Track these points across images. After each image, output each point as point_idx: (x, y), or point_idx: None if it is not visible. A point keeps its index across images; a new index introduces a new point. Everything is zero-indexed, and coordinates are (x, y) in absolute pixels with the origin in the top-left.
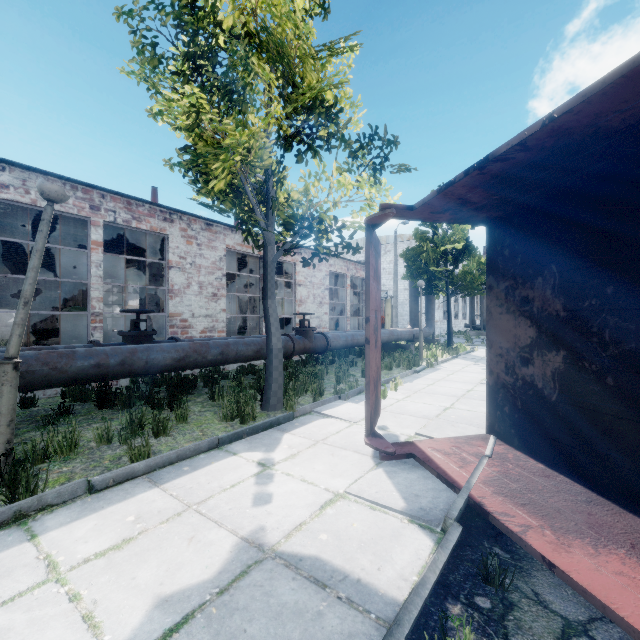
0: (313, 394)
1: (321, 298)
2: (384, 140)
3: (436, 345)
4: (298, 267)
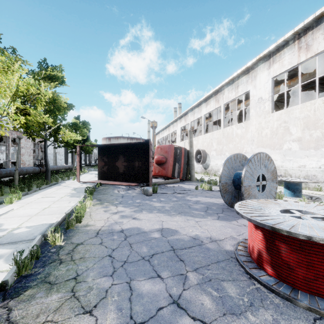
0: (54, 181)
1: (30, 153)
2: (78, 126)
3: None
4: (22, 140)
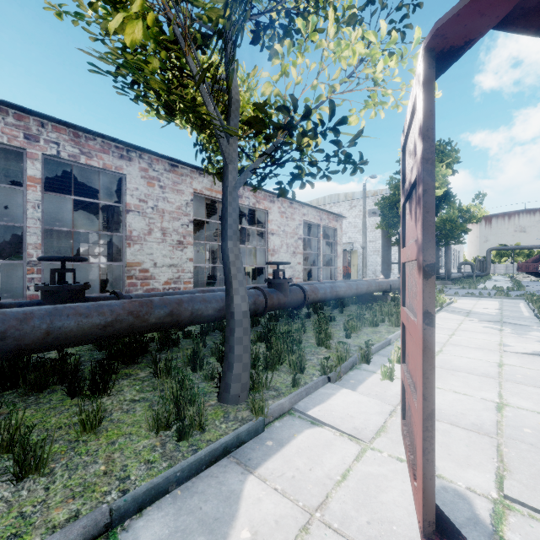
0: (291, 368)
1: (294, 248)
2: None
3: None
4: (271, 215)
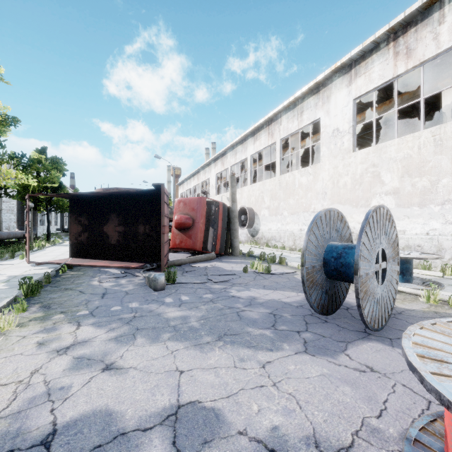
0: None
1: None
2: (29, 159)
3: (41, 240)
4: None
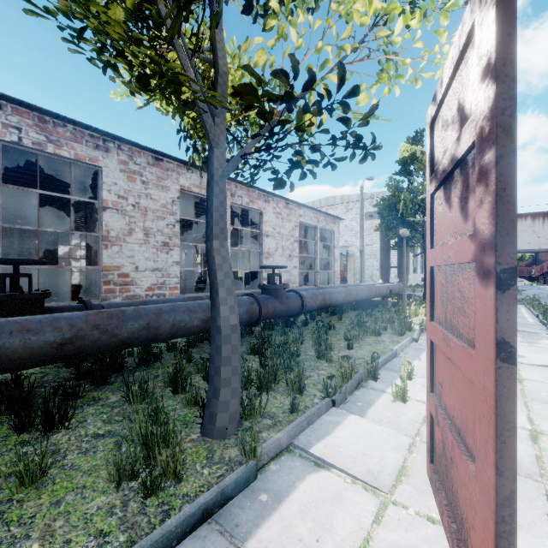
0: (288, 387)
1: (290, 251)
2: None
3: (416, 302)
4: (265, 216)
